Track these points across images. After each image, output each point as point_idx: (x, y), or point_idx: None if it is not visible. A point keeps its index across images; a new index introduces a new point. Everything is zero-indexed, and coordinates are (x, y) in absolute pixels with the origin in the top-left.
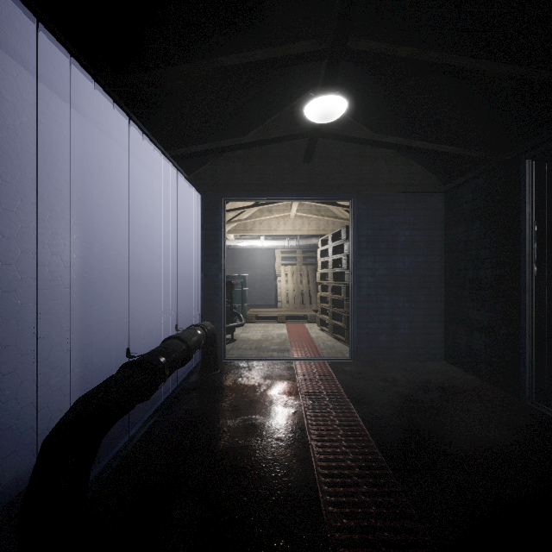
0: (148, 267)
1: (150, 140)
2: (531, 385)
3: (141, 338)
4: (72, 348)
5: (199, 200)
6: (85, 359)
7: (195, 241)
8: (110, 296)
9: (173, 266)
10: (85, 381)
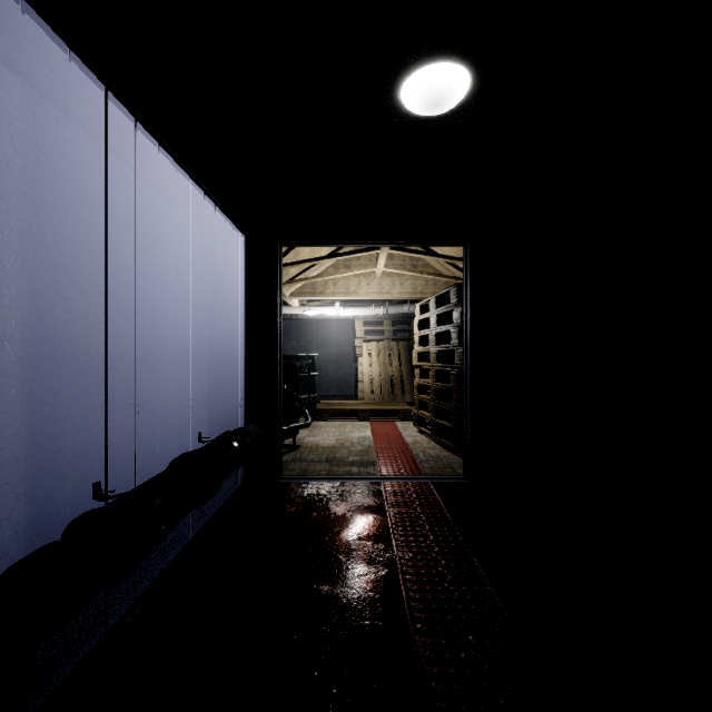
0: (162, 343)
1: (151, 134)
2: None
3: (149, 452)
4: (7, 479)
5: (243, 244)
6: (37, 495)
7: (236, 304)
8: (89, 388)
9: (205, 342)
10: (37, 532)
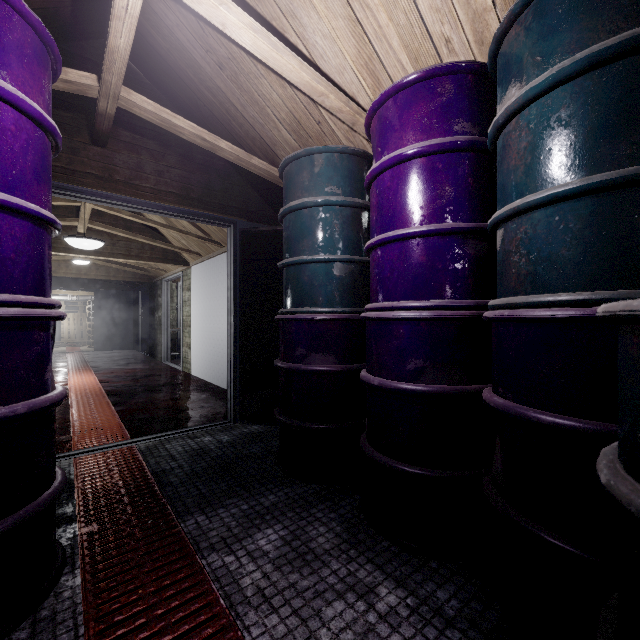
0: None
1: None
2: (140, 347)
3: None
4: None
5: None
6: None
7: None
8: None
9: None
10: None
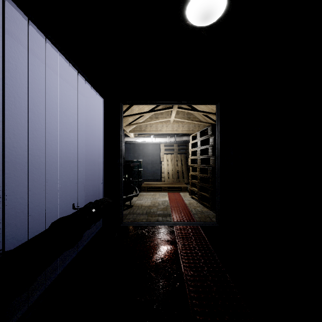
0: (56, 154)
1: (39, 30)
2: None
3: (48, 213)
4: None
5: (102, 103)
6: None
7: (99, 134)
8: (6, 179)
9: (83, 154)
10: None
